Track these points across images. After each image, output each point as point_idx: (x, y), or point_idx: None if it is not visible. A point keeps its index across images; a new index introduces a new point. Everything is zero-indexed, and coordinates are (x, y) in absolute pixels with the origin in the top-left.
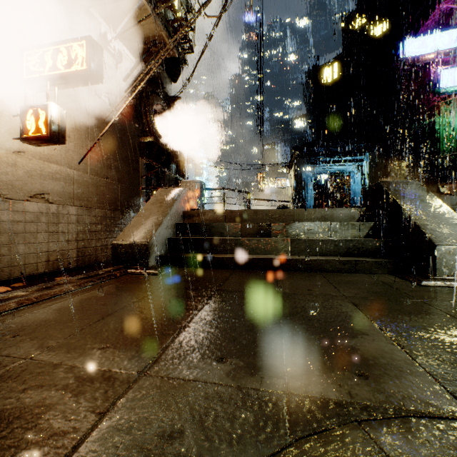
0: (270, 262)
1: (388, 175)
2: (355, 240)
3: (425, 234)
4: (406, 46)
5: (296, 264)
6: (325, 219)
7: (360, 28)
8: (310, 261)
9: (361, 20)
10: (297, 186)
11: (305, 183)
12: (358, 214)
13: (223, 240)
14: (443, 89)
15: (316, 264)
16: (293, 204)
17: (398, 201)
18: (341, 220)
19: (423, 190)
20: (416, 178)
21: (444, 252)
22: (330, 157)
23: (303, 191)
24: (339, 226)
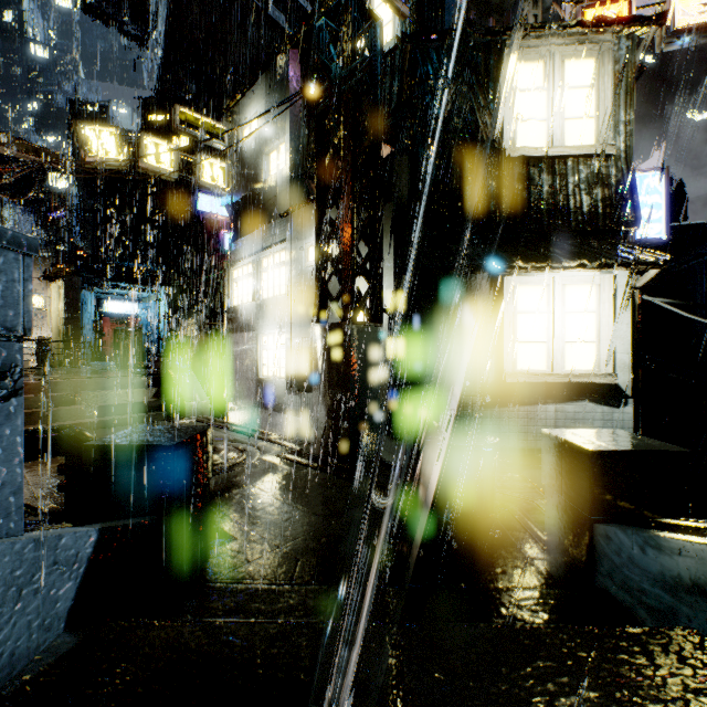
0: (84, 425)
1: (185, 312)
2: (146, 402)
3: (182, 396)
4: (198, 198)
5: (105, 423)
6: (124, 386)
7: (156, 124)
8: (116, 420)
9: (157, 115)
10: (67, 314)
11: (80, 311)
12: (148, 381)
13: (29, 413)
14: (227, 250)
15: (120, 421)
16: (57, 337)
17: (172, 374)
18: (136, 386)
19: (187, 366)
20: (211, 319)
21: (189, 405)
22: (117, 282)
23: (76, 322)
24: (135, 392)
